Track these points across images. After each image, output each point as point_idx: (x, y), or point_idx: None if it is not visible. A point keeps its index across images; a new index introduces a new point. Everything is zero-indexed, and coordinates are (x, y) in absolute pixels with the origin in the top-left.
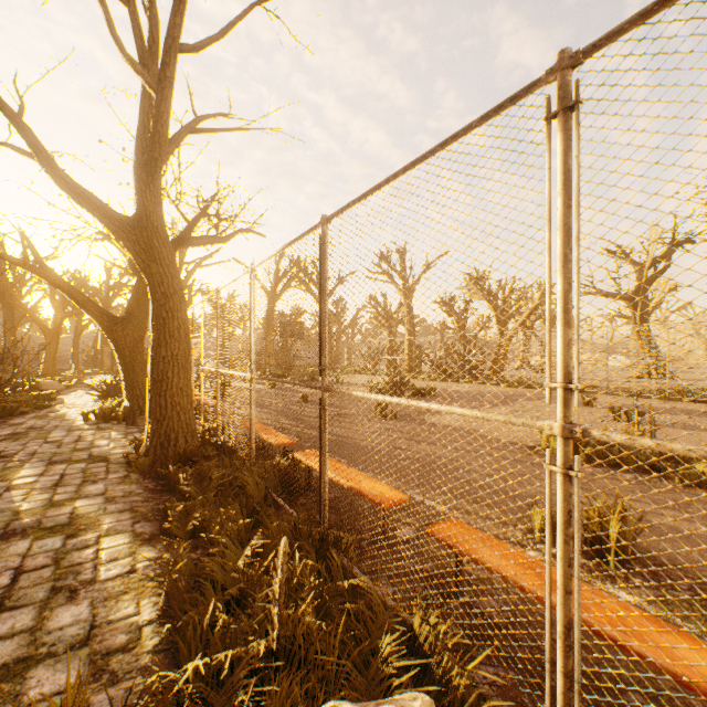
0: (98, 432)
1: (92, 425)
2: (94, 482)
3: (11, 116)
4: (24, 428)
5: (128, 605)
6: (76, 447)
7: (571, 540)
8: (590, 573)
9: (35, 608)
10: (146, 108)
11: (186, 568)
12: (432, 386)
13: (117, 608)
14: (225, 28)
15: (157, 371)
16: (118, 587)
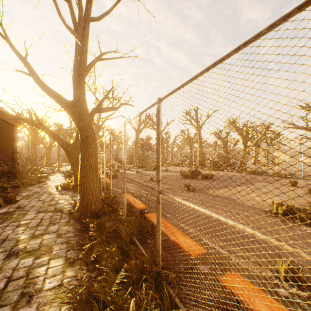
0: (61, 195)
1: (59, 192)
2: (54, 224)
3: (21, 58)
4: (32, 192)
5: (55, 310)
6: (50, 204)
7: None
8: None
9: (10, 307)
10: (77, 50)
11: (86, 287)
12: (211, 173)
13: None
14: (111, 7)
15: (82, 172)
16: (52, 295)
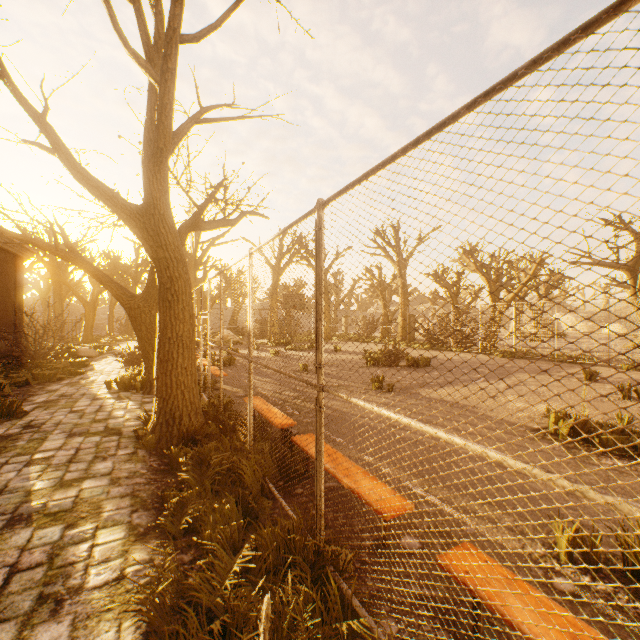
0: (117, 401)
1: (113, 394)
2: (104, 458)
3: (35, 117)
4: (57, 395)
5: (109, 628)
6: (95, 418)
7: None
8: (639, 620)
9: (17, 623)
10: (153, 102)
11: (173, 581)
12: (426, 355)
13: (97, 631)
14: (224, 15)
15: (163, 352)
16: (103, 599)
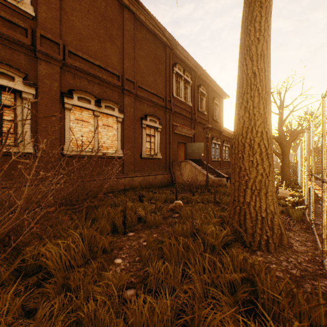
0: None
1: None
2: None
3: None
4: None
5: None
6: None
7: (303, 179)
8: None
9: None
10: (279, 115)
11: None
12: None
13: None
14: (292, 102)
15: (281, 167)
16: None
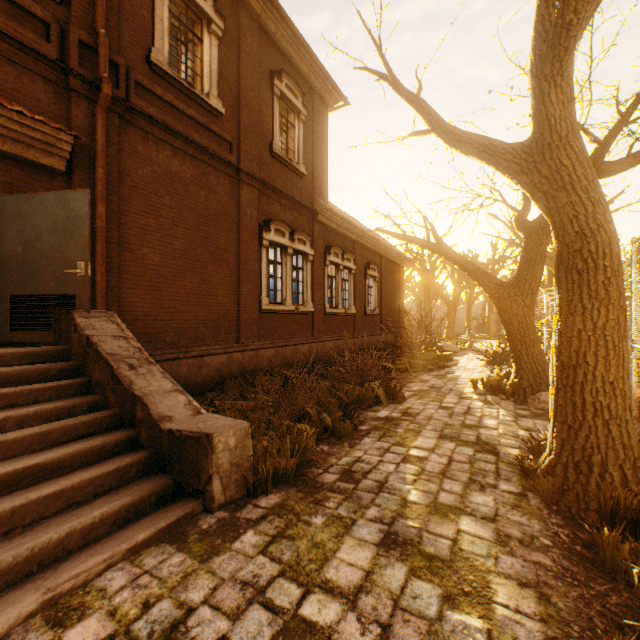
0: (485, 406)
1: (479, 395)
2: (480, 486)
3: (410, 99)
4: (427, 385)
5: None
6: (464, 422)
7: None
8: None
9: None
10: None
11: None
12: None
13: None
14: None
15: (565, 351)
16: None
